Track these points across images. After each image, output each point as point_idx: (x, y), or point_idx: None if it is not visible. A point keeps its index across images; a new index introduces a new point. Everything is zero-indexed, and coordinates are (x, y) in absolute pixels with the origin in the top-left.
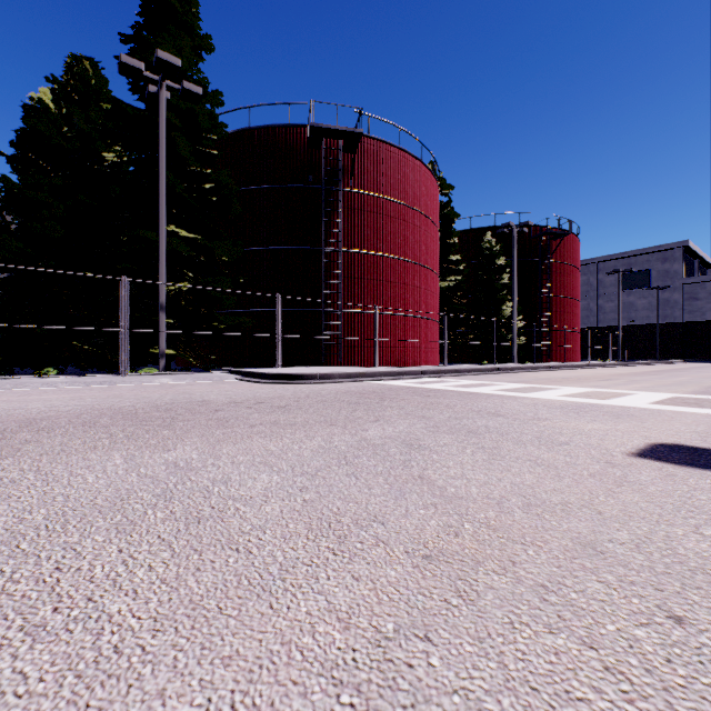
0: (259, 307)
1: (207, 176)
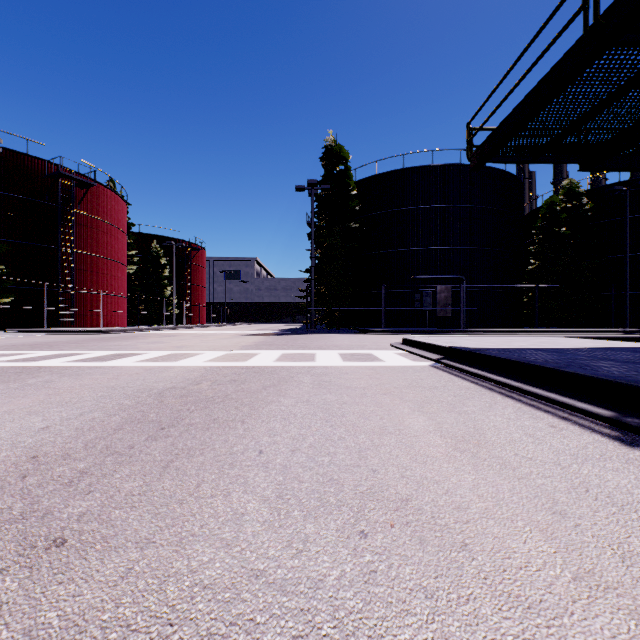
0: None
1: None
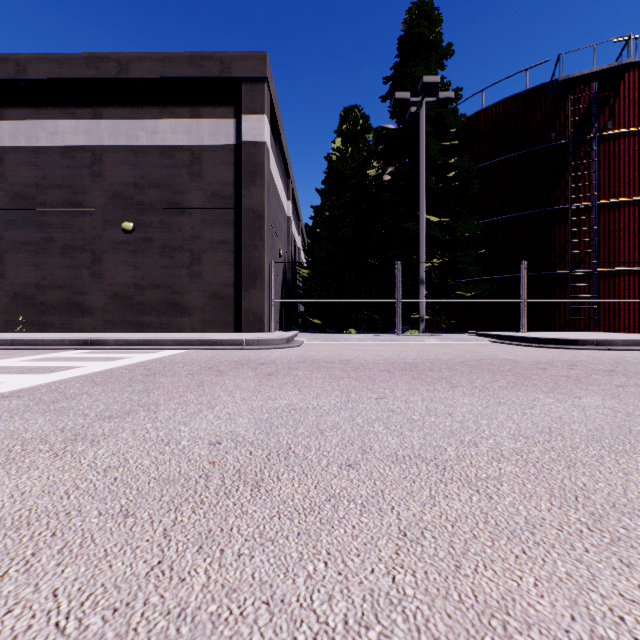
0: (492, 274)
1: (449, 165)
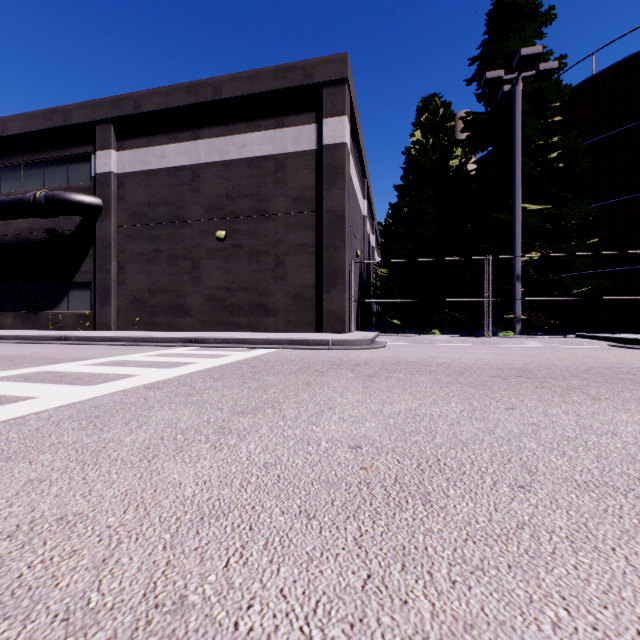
0: (606, 267)
1: (550, 145)
